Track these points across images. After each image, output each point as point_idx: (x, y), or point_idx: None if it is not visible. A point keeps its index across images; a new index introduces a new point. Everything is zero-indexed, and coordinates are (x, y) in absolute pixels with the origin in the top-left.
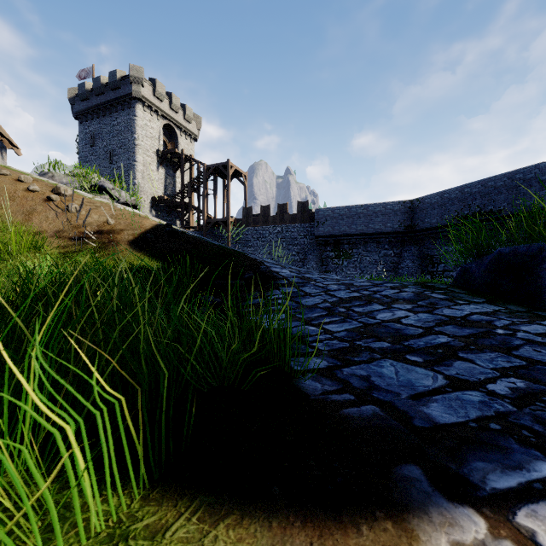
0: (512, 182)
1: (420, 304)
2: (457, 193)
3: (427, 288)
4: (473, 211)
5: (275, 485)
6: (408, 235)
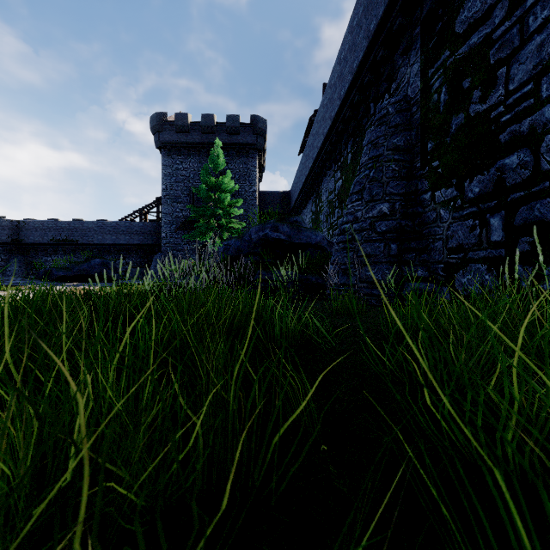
0: (83, 227)
1: (23, 280)
2: (53, 225)
3: (25, 278)
4: (63, 238)
5: (11, 286)
6: (15, 246)
